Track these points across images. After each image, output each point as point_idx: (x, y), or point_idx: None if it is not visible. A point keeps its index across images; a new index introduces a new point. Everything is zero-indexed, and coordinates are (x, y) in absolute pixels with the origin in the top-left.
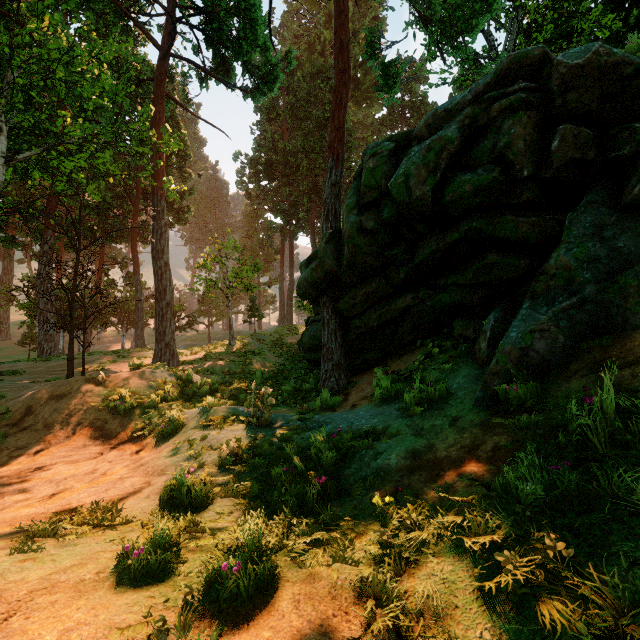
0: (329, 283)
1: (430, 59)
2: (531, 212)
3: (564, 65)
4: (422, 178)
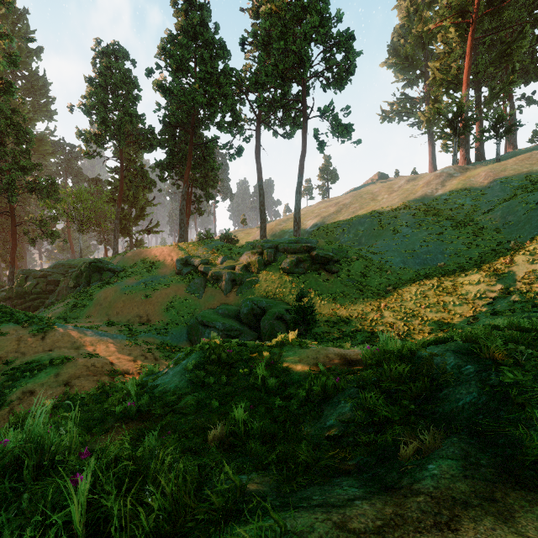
0: (10, 298)
1: (54, 219)
2: (47, 295)
3: (48, 279)
4: (29, 289)
